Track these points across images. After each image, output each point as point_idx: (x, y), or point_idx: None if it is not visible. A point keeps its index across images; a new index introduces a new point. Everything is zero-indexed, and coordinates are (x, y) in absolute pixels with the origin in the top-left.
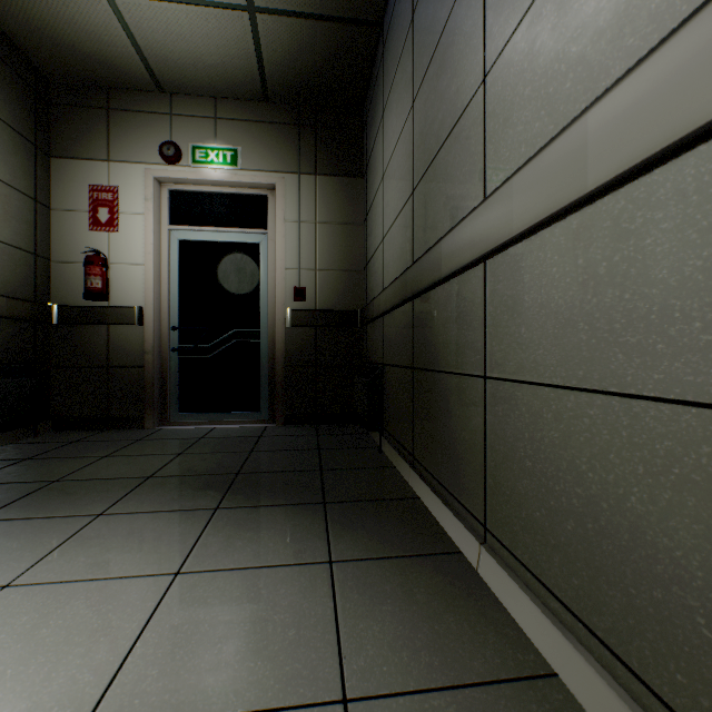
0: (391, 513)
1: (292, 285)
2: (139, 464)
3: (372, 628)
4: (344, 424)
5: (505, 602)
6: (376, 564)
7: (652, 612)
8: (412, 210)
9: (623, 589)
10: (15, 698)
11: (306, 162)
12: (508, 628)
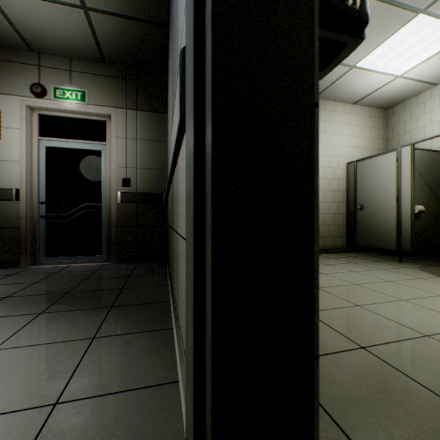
0: (147, 310)
1: (121, 177)
2: (4, 289)
3: (95, 368)
4: (155, 261)
5: (176, 350)
6: (120, 337)
7: None
8: None
9: None
10: None
11: (131, 102)
12: (170, 362)
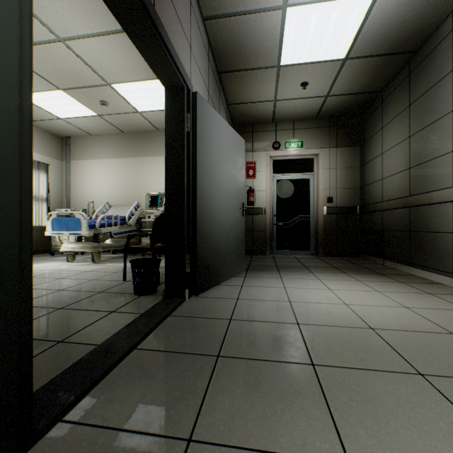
0: (408, 277)
1: (326, 196)
2: (293, 263)
3: (425, 289)
4: (350, 257)
5: None
6: (415, 283)
7: None
8: (408, 175)
9: None
10: (356, 288)
11: (332, 142)
12: None
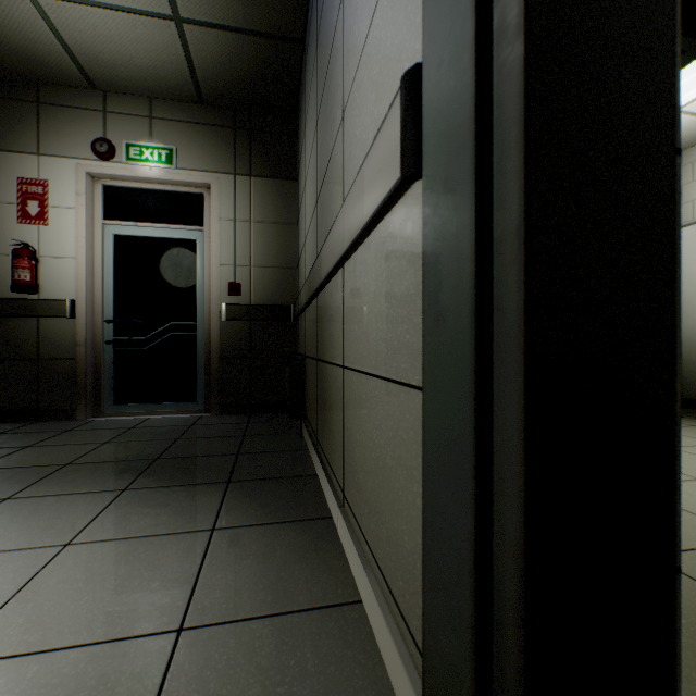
0: (285, 488)
1: (227, 280)
2: (61, 453)
3: (227, 577)
4: (278, 412)
5: (347, 552)
6: (253, 529)
7: (394, 539)
8: (317, 218)
9: (386, 525)
10: None
11: (241, 164)
12: (341, 571)
